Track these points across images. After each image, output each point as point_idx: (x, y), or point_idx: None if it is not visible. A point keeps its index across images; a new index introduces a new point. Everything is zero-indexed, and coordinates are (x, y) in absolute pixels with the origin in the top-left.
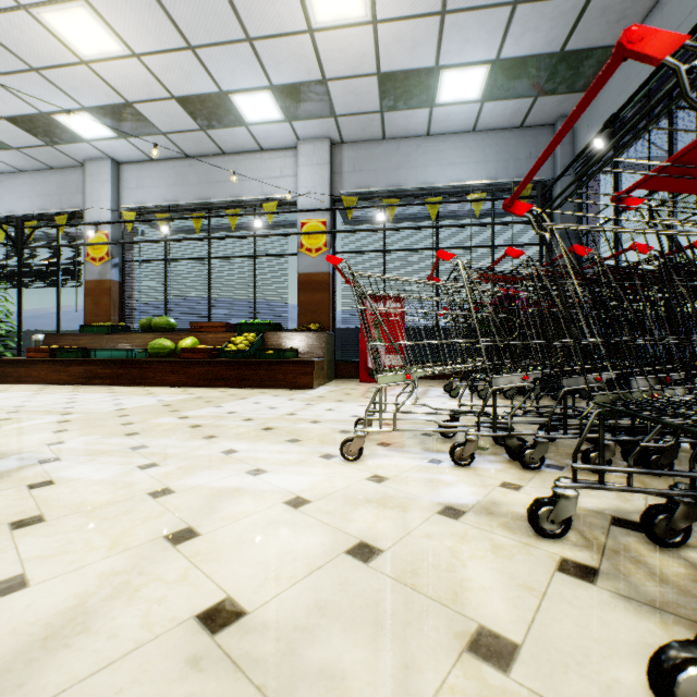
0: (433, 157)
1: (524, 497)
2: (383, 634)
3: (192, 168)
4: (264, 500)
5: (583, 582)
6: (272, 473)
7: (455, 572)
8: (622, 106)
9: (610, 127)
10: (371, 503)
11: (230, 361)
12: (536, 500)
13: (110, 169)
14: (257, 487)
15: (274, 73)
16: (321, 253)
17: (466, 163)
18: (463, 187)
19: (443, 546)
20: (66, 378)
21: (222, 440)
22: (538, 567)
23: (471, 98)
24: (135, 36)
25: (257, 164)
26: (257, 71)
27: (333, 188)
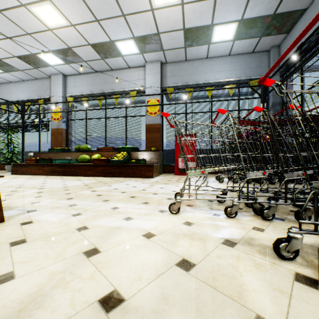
0: (210, 68)
1: (266, 235)
2: (201, 317)
3: (98, 77)
4: (132, 234)
5: (311, 288)
6: (136, 219)
7: (237, 279)
8: (307, 38)
9: (300, 49)
10: (186, 237)
11: (115, 164)
12: (278, 239)
13: (62, 78)
14: (128, 226)
15: (135, 31)
16: (156, 114)
17: (225, 71)
18: (224, 82)
19: (228, 262)
20: (42, 172)
21: (111, 202)
22: (283, 278)
23: (228, 39)
24: (72, 16)
25: (127, 74)
26: (127, 30)
27: (162, 84)
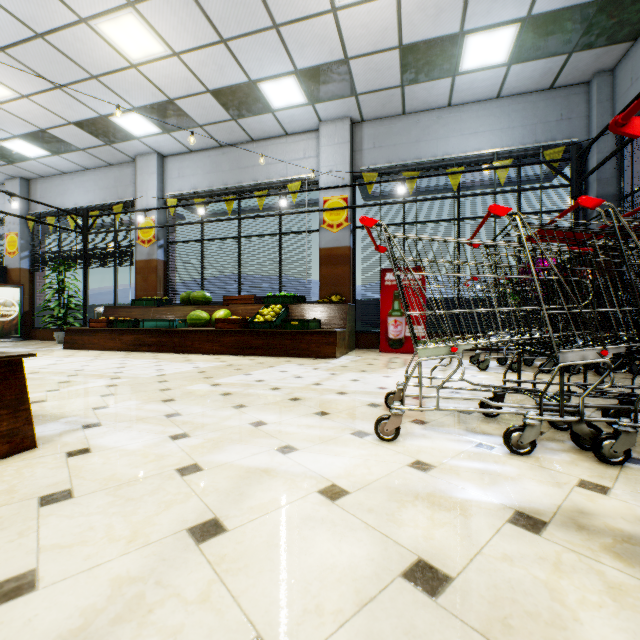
0: (455, 127)
1: (619, 505)
2: None
3: (224, 156)
4: (295, 486)
5: None
6: (303, 451)
7: (567, 630)
8: None
9: None
10: (421, 500)
11: (258, 331)
12: None
13: (156, 162)
14: (288, 468)
15: (299, 57)
16: (342, 228)
17: (490, 131)
18: (486, 156)
19: (534, 578)
20: (120, 345)
21: (251, 410)
22: None
23: (496, 62)
24: (175, 36)
25: (282, 148)
26: (283, 57)
27: (354, 166)
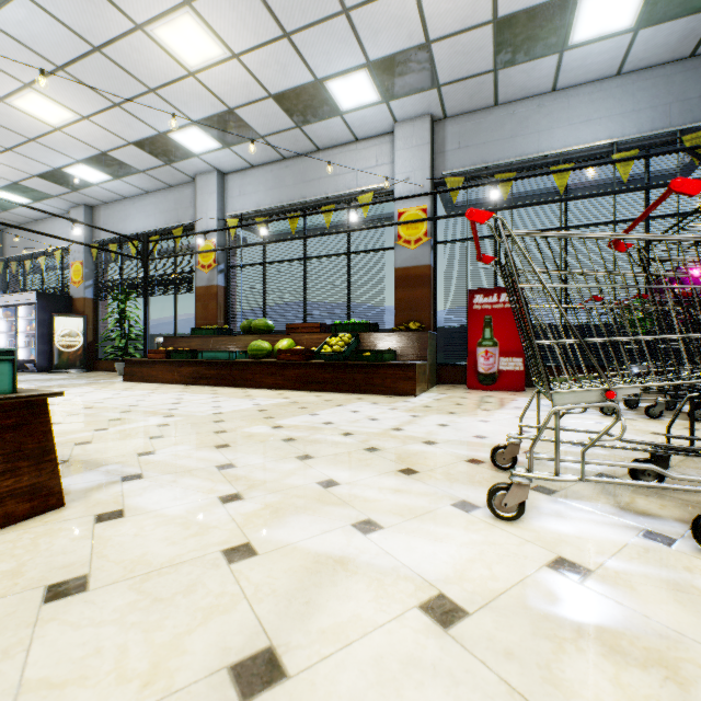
0: (561, 116)
1: None
2: None
3: (288, 169)
4: (385, 594)
5: None
6: (389, 531)
7: None
8: None
9: None
10: (589, 640)
11: (325, 363)
12: None
13: (216, 180)
14: (371, 560)
15: (372, 46)
16: (421, 244)
17: (607, 117)
18: (602, 148)
19: None
20: (179, 378)
21: (319, 463)
22: None
23: (619, 28)
24: (234, 34)
25: (352, 156)
26: (353, 48)
27: (434, 171)
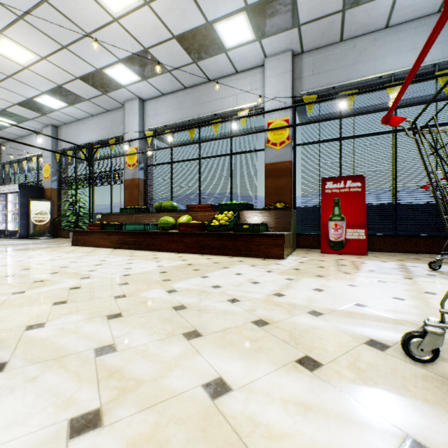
0: (392, 46)
1: None
2: None
3: (188, 95)
4: None
5: None
6: None
7: None
8: None
9: None
10: None
11: (214, 233)
12: None
13: (138, 105)
14: None
15: None
16: (284, 145)
17: None
18: (426, 69)
19: None
20: (109, 243)
21: (206, 345)
22: None
23: None
24: None
25: (233, 84)
26: None
27: (294, 92)
